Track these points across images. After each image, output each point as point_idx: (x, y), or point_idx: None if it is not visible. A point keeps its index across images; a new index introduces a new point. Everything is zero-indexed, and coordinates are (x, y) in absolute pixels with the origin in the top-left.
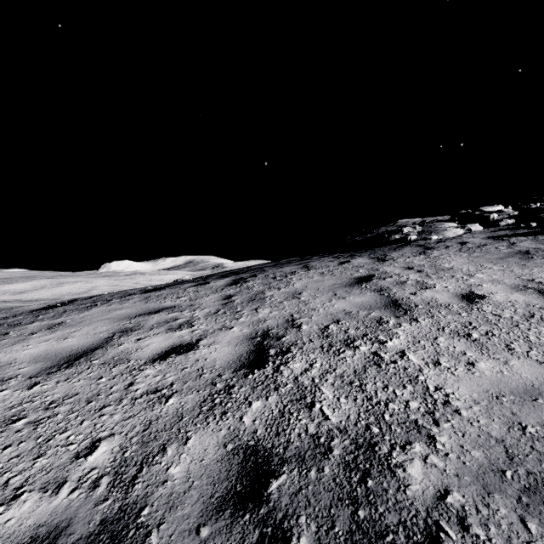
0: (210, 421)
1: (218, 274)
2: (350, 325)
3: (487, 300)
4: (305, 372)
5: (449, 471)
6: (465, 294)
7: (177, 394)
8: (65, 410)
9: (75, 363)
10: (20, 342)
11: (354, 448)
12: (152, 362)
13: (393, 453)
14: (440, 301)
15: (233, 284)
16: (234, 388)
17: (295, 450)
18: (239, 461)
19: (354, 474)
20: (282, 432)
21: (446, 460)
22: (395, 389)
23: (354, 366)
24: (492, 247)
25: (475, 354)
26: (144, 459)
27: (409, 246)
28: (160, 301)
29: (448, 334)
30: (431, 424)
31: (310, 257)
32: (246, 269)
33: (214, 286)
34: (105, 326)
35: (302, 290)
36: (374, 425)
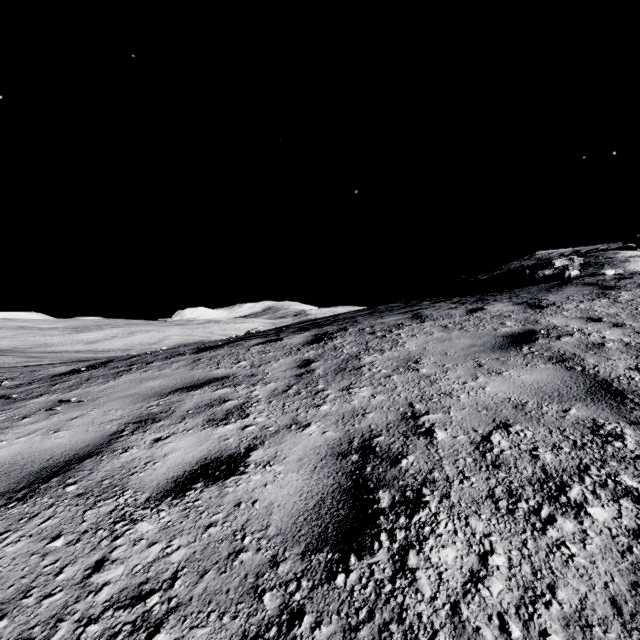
0: None
1: (297, 326)
2: (537, 439)
3: None
4: (474, 587)
5: None
6: None
7: (174, 619)
8: None
9: (39, 489)
10: None
11: None
12: (159, 500)
13: None
14: None
15: (314, 341)
16: (301, 623)
17: None
18: None
19: None
20: None
21: None
22: None
23: (603, 583)
24: None
25: None
26: None
27: (572, 286)
28: (210, 367)
29: None
30: None
31: (418, 303)
32: (332, 319)
33: (288, 345)
34: (121, 410)
35: (419, 354)
36: None
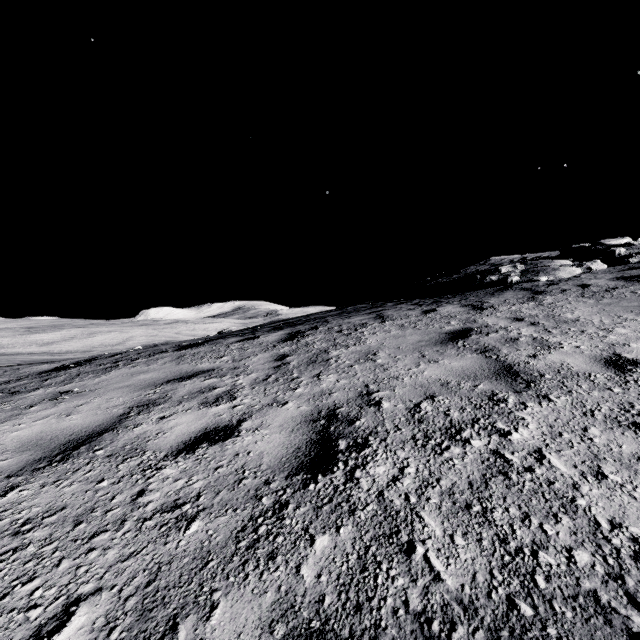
0: (250, 571)
1: (270, 326)
2: (451, 404)
3: None
4: (394, 483)
5: None
6: (609, 358)
7: (204, 514)
8: (40, 538)
9: (72, 454)
10: (12, 418)
11: None
12: (175, 455)
13: None
14: (575, 368)
15: (288, 339)
16: (287, 508)
17: None
18: None
19: None
20: (366, 603)
21: None
22: (543, 523)
23: (467, 475)
24: (627, 291)
25: None
26: None
27: (511, 290)
28: (195, 362)
29: (602, 422)
30: (625, 604)
31: (383, 304)
32: (304, 319)
33: (264, 342)
34: (122, 397)
35: (377, 349)
36: (522, 599)
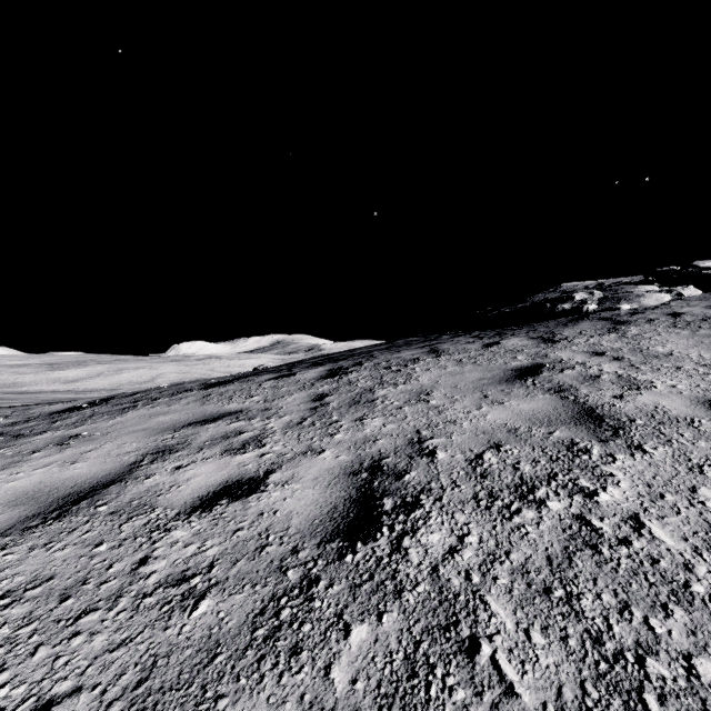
0: (266, 670)
1: (310, 361)
2: (521, 455)
3: None
4: (451, 556)
5: None
6: None
7: (215, 591)
8: (17, 617)
9: (71, 510)
10: (11, 466)
11: None
12: (188, 514)
13: None
14: (673, 412)
15: (328, 376)
16: (318, 585)
17: None
18: None
19: None
20: None
21: None
22: (648, 617)
23: (544, 548)
24: None
25: None
26: None
27: (587, 320)
28: (222, 402)
29: None
30: None
31: (438, 337)
32: (347, 354)
33: (301, 380)
34: (136, 443)
35: (431, 387)
36: None
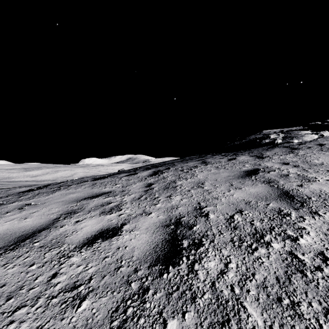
0: None
1: (144, 167)
2: (254, 217)
3: None
4: (221, 276)
5: None
6: None
7: (91, 295)
8: None
9: (20, 244)
10: None
11: None
12: (80, 247)
13: None
14: None
15: (153, 174)
16: (148, 293)
17: None
18: None
19: None
20: None
21: None
22: None
23: (274, 271)
24: None
25: None
26: None
27: (278, 147)
28: (101, 187)
29: None
30: None
31: (205, 156)
32: (162, 164)
33: (140, 176)
34: (58, 208)
35: (204, 180)
36: None
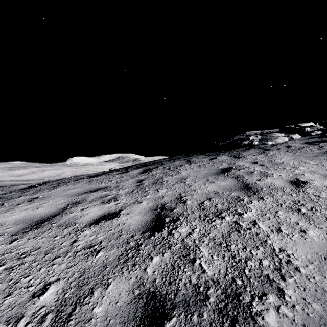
0: (124, 271)
1: (135, 166)
2: (218, 202)
3: (309, 185)
4: (189, 235)
5: (297, 321)
6: (293, 180)
7: (103, 249)
8: (30, 260)
9: (41, 225)
10: (10, 210)
11: (224, 297)
12: (90, 225)
13: (253, 303)
14: (277, 185)
15: (143, 172)
16: (141, 246)
17: (182, 297)
18: (142, 304)
19: (225, 320)
20: (173, 281)
21: (294, 311)
22: (251, 250)
23: (221, 232)
24: (308, 149)
25: (305, 224)
26: (78, 300)
27: (253, 148)
28: (98, 183)
29: (285, 209)
30: (279, 279)
31: (191, 155)
32: (152, 163)
33: (132, 174)
34: (63, 200)
35: (186, 177)
36: (238, 278)
